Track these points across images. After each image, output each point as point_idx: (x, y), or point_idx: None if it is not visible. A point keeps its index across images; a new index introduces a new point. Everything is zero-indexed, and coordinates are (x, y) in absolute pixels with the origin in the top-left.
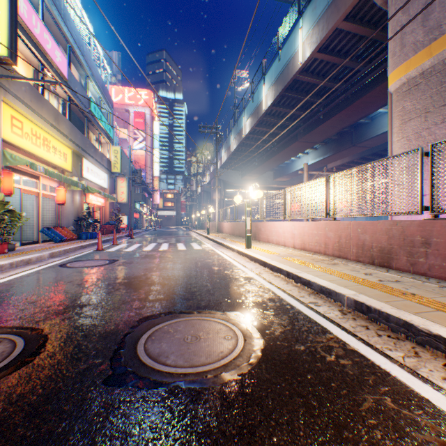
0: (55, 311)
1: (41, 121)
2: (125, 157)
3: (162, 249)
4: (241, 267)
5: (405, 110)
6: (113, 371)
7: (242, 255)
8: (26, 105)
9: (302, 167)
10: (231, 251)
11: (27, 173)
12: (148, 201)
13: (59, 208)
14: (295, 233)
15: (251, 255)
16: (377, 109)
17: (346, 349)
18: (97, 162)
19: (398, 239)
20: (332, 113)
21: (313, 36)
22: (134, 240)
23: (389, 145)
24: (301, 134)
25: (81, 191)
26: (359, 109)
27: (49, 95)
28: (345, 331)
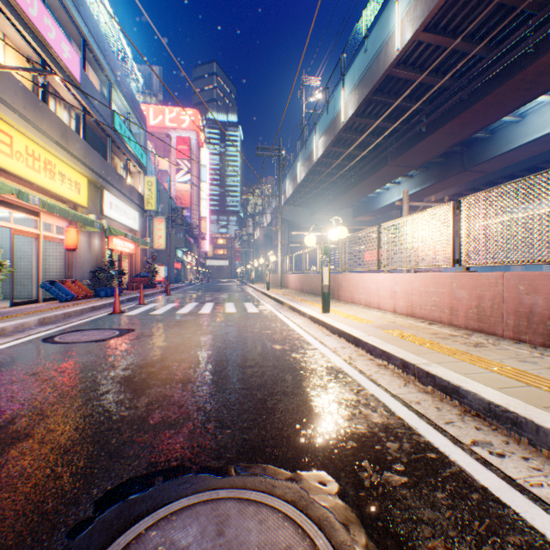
0: None
1: (40, 137)
2: (164, 192)
3: (202, 312)
4: (318, 346)
5: None
6: None
7: (318, 323)
8: (17, 113)
9: (392, 202)
10: (300, 315)
11: (20, 208)
12: (193, 248)
13: (70, 256)
14: (396, 290)
15: (332, 325)
16: (505, 115)
17: None
18: (123, 195)
19: None
20: (440, 122)
21: (418, 8)
22: (170, 297)
23: None
24: (393, 155)
25: (102, 234)
26: (479, 114)
27: (55, 105)
28: None
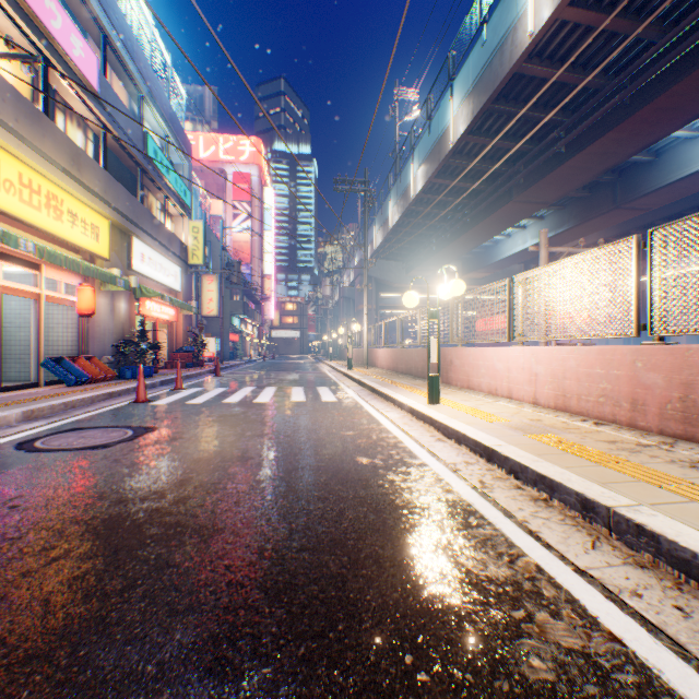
0: None
1: (40, 161)
2: (216, 243)
3: (258, 401)
4: (427, 460)
5: None
6: None
7: (423, 420)
8: (5, 127)
9: (515, 252)
10: (396, 407)
11: (12, 257)
12: (253, 315)
13: (84, 323)
14: (538, 371)
15: (445, 424)
16: (682, 125)
17: None
18: (160, 245)
19: None
20: (587, 139)
21: None
22: (220, 379)
23: None
24: (519, 186)
25: (130, 295)
26: (644, 125)
27: (64, 121)
28: None
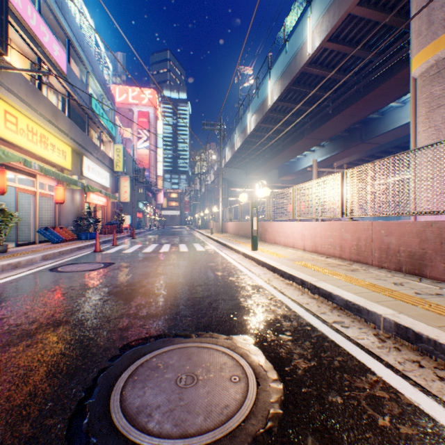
0: (23, 332)
1: (37, 117)
2: (129, 157)
3: (162, 251)
4: (247, 273)
5: (433, 96)
6: (67, 444)
7: (248, 258)
8: (21, 100)
9: (308, 165)
10: (236, 253)
11: (23, 171)
12: (151, 201)
13: (58, 208)
14: (305, 234)
15: (258, 258)
16: (390, 103)
17: (402, 404)
18: (98, 160)
19: (434, 243)
20: (342, 107)
21: (323, 24)
22: (136, 240)
23: (412, 137)
24: (308, 130)
25: (82, 191)
26: (371, 102)
27: (47, 91)
28: (392, 369)
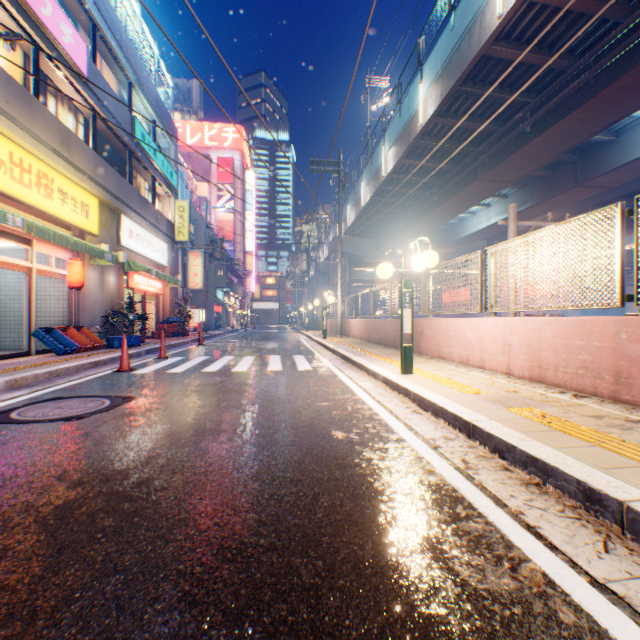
0: None
1: (30, 141)
2: (201, 222)
3: (236, 370)
4: (405, 435)
5: None
6: None
7: (397, 390)
8: None
9: (479, 229)
10: (369, 376)
11: (3, 233)
12: (235, 288)
13: (74, 296)
14: (511, 342)
15: (421, 396)
16: None
17: None
18: (147, 222)
19: None
20: (552, 118)
21: None
22: (203, 348)
23: None
24: (485, 166)
25: (119, 269)
26: (608, 104)
27: (55, 105)
28: None
